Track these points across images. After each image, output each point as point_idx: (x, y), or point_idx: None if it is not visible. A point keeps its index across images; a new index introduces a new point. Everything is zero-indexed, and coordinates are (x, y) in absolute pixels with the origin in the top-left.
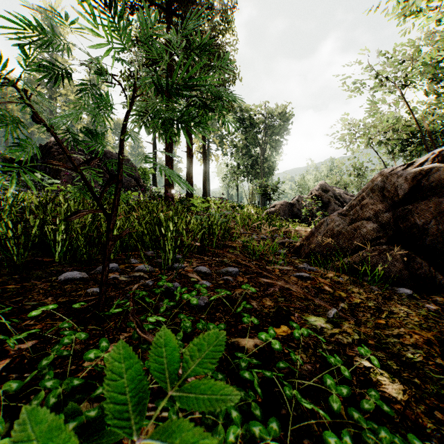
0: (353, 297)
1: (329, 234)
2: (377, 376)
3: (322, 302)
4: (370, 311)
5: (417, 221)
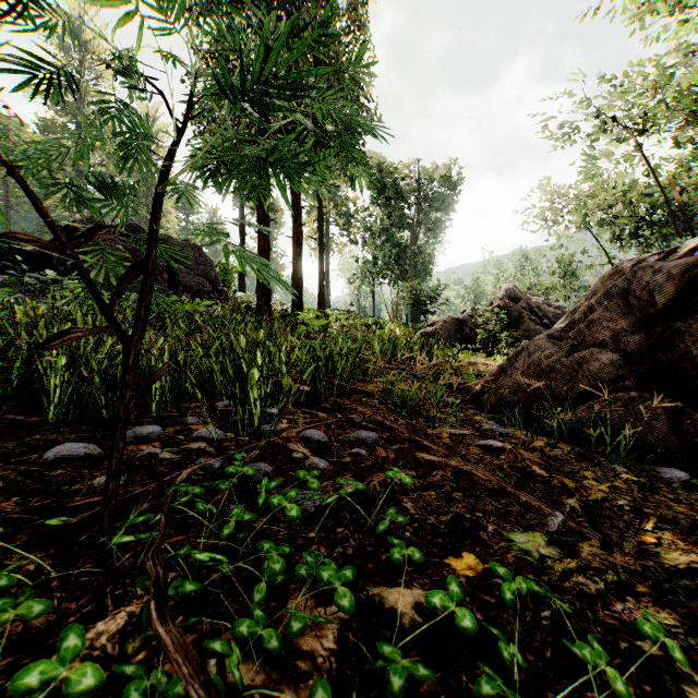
0: (588, 489)
1: (533, 372)
2: (677, 681)
3: (535, 499)
4: (623, 517)
5: (689, 349)
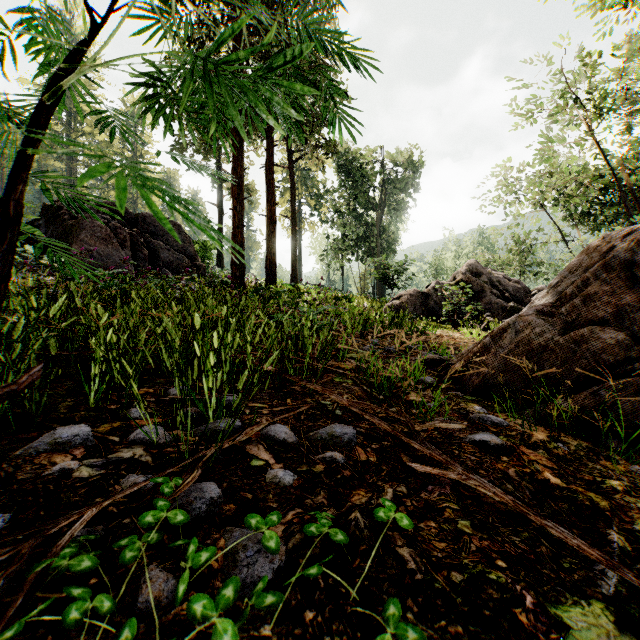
0: (625, 510)
1: (523, 351)
2: None
3: (568, 533)
4: None
5: None
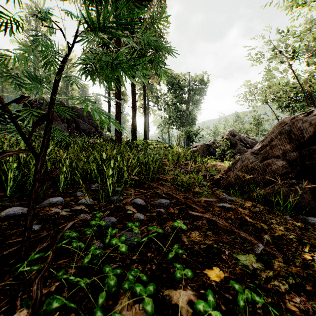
0: (274, 229)
1: (244, 170)
2: None
3: (248, 235)
4: (293, 245)
5: None
